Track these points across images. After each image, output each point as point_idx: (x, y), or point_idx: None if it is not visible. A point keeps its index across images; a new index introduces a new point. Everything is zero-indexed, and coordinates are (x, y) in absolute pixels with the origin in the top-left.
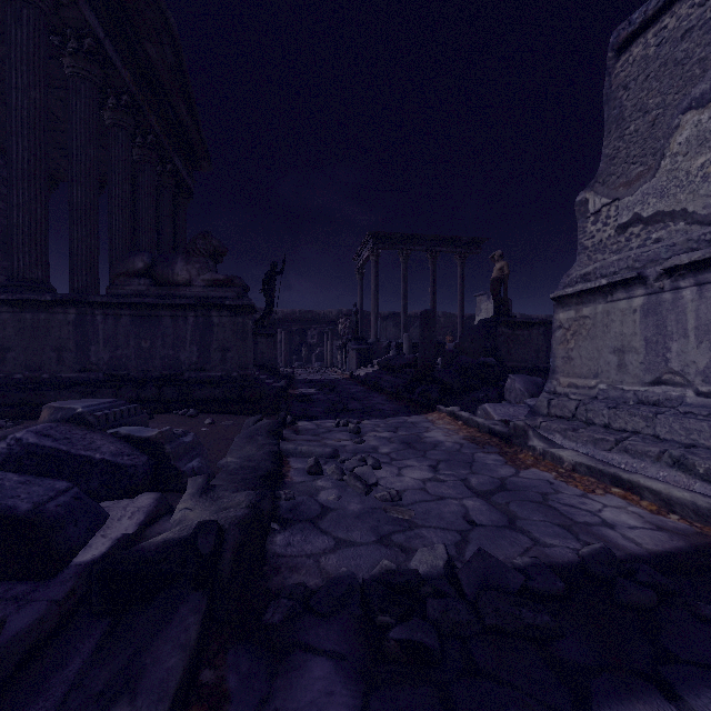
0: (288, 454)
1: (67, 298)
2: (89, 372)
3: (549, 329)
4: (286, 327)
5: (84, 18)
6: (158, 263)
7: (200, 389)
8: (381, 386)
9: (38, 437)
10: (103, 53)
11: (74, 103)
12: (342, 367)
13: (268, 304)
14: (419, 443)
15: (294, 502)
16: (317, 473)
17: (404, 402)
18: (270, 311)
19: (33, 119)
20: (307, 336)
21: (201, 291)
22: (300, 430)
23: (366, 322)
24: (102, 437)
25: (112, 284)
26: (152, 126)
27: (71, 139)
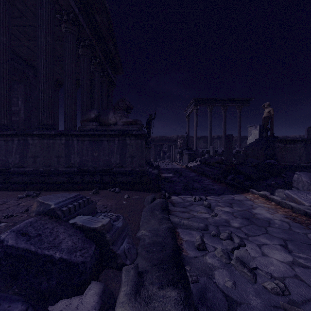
0: (175, 225)
1: (61, 132)
2: (70, 168)
3: (307, 143)
4: (154, 143)
5: (70, 4)
6: (101, 114)
7: (121, 177)
8: (206, 173)
9: (16, 237)
10: (78, 20)
11: (66, 44)
12: (179, 161)
13: (148, 133)
14: (255, 219)
15: (200, 286)
16: (203, 249)
17: (224, 184)
18: (149, 136)
19: (48, 50)
20: (163, 147)
21: (121, 127)
22: (174, 203)
23: (189, 141)
24: (64, 229)
25: (81, 125)
26: (99, 54)
27: (65, 61)
